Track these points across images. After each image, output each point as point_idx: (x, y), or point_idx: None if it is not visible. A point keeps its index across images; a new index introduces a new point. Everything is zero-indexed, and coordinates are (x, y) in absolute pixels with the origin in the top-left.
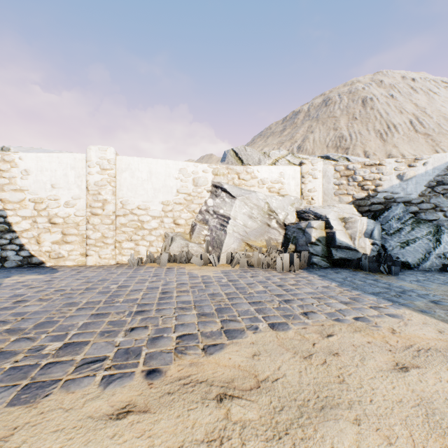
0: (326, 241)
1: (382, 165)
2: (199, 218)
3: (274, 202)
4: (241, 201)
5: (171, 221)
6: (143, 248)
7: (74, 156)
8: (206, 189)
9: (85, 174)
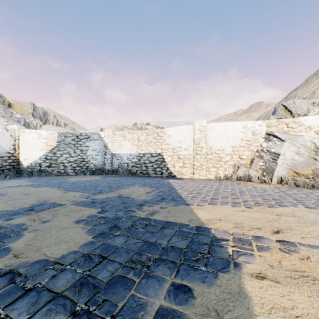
0: None
1: None
2: (256, 155)
3: None
4: (289, 143)
5: (237, 157)
6: (221, 172)
7: (188, 126)
8: (261, 136)
9: (192, 135)
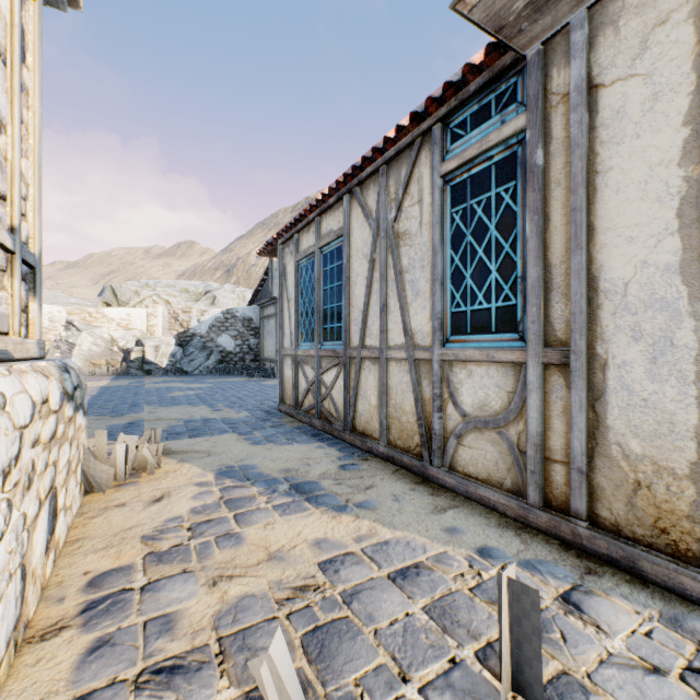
0: (142, 360)
1: (191, 313)
2: (54, 345)
3: (117, 334)
4: (87, 333)
5: None
6: None
7: None
8: (61, 324)
9: None
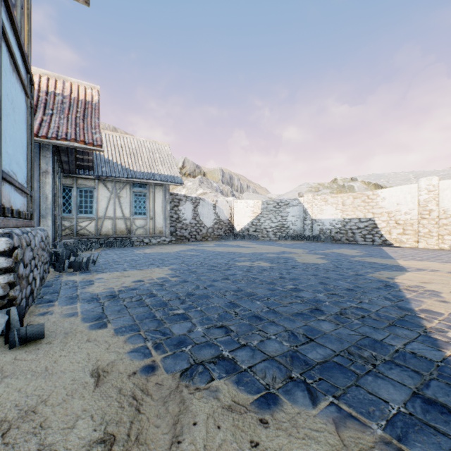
0: None
1: None
2: None
3: None
4: None
5: None
6: None
7: (409, 186)
8: None
9: (416, 195)
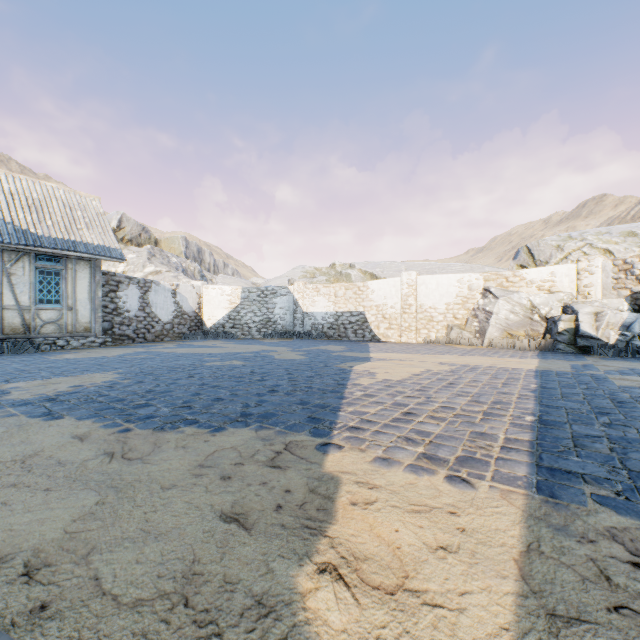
0: (573, 332)
1: None
2: (471, 314)
3: (536, 300)
4: (503, 300)
5: (452, 316)
6: (433, 334)
7: (394, 279)
8: (478, 292)
9: (400, 289)
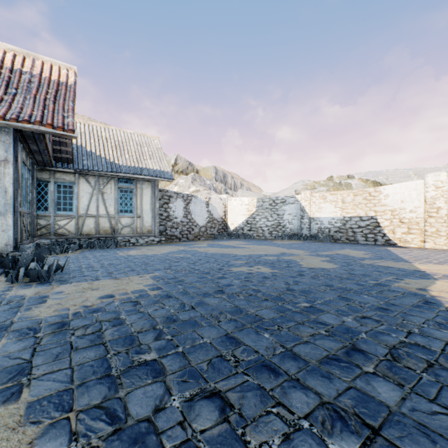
0: None
1: None
2: None
3: None
4: None
5: None
6: None
7: (415, 182)
8: None
9: (422, 192)
